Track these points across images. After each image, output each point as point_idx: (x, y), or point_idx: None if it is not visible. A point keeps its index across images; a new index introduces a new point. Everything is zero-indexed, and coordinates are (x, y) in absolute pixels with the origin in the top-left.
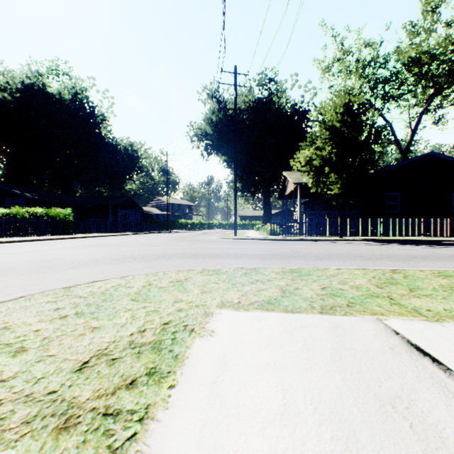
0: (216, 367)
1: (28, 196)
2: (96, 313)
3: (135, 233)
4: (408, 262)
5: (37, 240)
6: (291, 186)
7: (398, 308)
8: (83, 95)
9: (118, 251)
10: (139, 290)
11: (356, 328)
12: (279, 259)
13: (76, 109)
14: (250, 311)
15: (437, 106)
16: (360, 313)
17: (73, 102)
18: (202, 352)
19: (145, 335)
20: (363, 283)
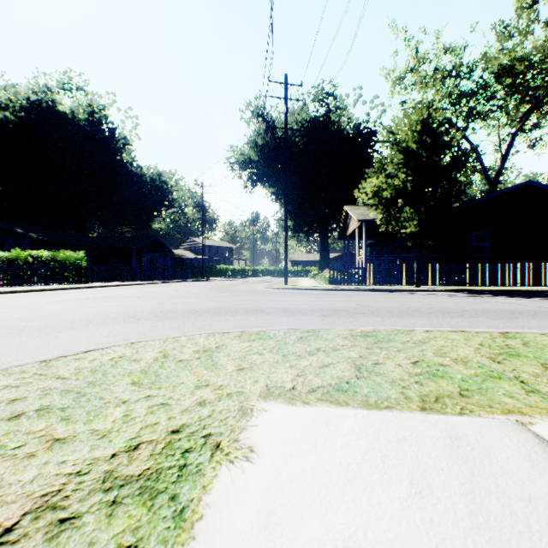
0: (253, 545)
1: (33, 237)
2: (70, 408)
3: (163, 282)
4: (515, 321)
5: (39, 291)
6: (354, 224)
7: (541, 401)
8: (101, 114)
9: (137, 305)
10: (147, 366)
11: (491, 443)
12: (343, 317)
13: (93, 131)
14: (312, 406)
15: (533, 125)
16: (486, 409)
17: (89, 123)
18: (229, 503)
19: (134, 459)
20: (470, 354)
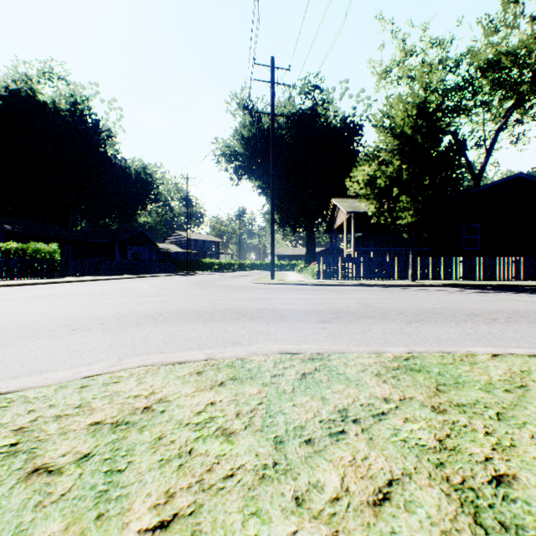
0: None
1: (7, 229)
2: None
3: (144, 276)
4: None
5: None
6: (342, 217)
7: None
8: (84, 105)
9: (91, 305)
10: None
11: None
12: (348, 322)
13: (75, 122)
14: None
15: (517, 120)
16: None
17: (71, 113)
18: None
19: None
20: None
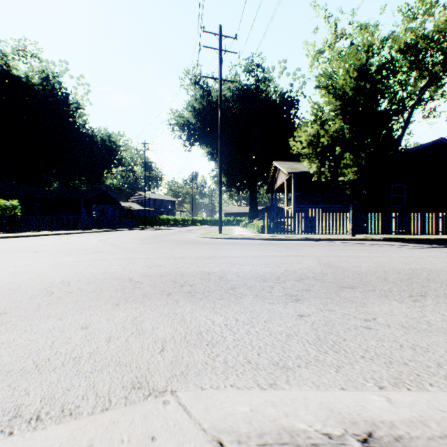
0: None
1: None
2: None
3: (103, 231)
4: None
5: None
6: (282, 178)
7: None
8: (55, 80)
9: None
10: None
11: None
12: (330, 300)
13: (46, 94)
14: None
15: (430, 97)
16: None
17: (43, 87)
18: None
19: None
20: None
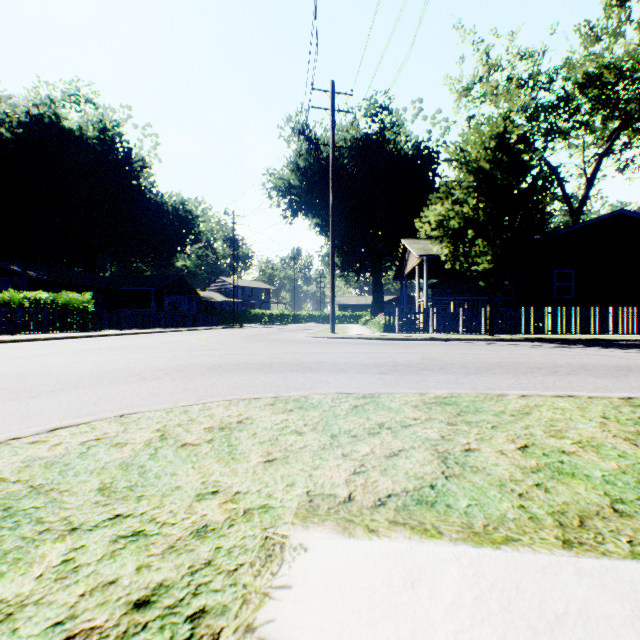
0: None
1: (31, 276)
2: None
3: (186, 329)
4: (627, 380)
5: (34, 340)
6: (413, 261)
7: None
8: (114, 131)
9: (147, 358)
10: (132, 455)
11: None
12: (406, 374)
13: (105, 151)
14: (382, 538)
15: (624, 144)
16: None
17: (100, 141)
18: None
19: None
20: (597, 433)
